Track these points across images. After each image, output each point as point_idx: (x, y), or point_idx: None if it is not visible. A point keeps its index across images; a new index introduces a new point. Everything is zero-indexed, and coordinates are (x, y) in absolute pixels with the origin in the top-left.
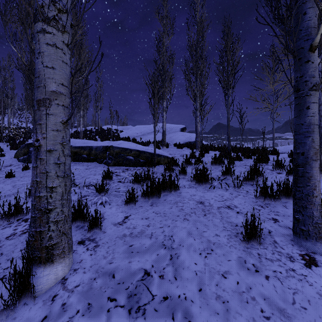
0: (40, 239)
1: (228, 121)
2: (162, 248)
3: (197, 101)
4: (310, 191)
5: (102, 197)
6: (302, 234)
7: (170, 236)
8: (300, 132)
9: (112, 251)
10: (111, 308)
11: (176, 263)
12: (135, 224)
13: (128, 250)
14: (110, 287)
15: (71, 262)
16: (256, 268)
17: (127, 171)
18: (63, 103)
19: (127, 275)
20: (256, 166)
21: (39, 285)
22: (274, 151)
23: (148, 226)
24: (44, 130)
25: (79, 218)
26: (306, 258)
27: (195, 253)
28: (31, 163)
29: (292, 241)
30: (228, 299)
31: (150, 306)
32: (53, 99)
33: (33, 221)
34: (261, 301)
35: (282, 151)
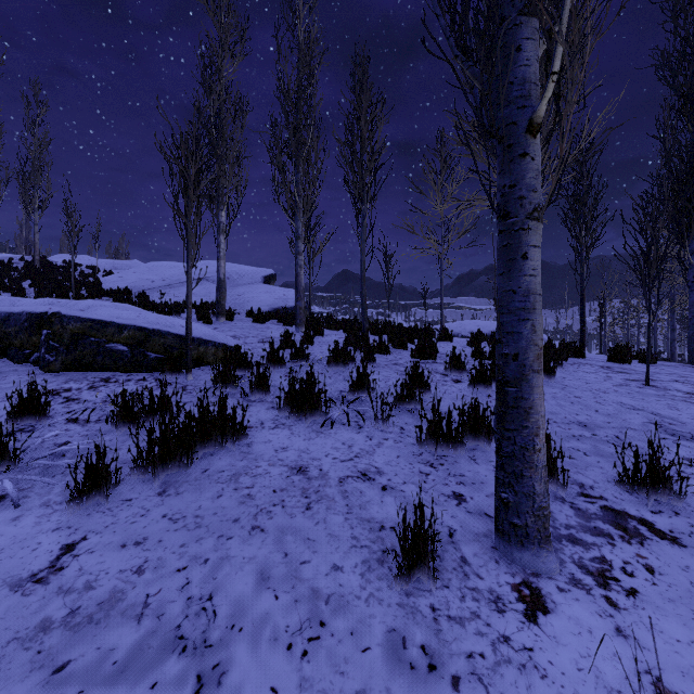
0: None
1: (363, 269)
2: (174, 654)
3: (299, 218)
4: (530, 439)
5: None
6: (515, 535)
7: (205, 599)
8: (510, 309)
9: None
10: None
11: None
12: (93, 572)
13: (45, 691)
14: None
15: None
16: (431, 657)
17: (105, 387)
18: None
19: None
20: (417, 369)
21: None
22: (446, 334)
23: (138, 573)
24: None
25: None
26: (526, 595)
27: (277, 647)
28: None
29: (495, 550)
30: None
31: None
32: None
33: None
34: None
35: (455, 331)
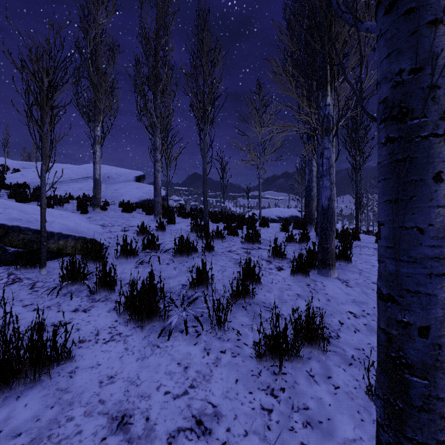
0: None
1: (205, 175)
2: None
3: (157, 134)
4: None
5: None
6: None
7: None
8: (413, 255)
9: None
10: None
11: None
12: None
13: None
14: None
15: None
16: None
17: None
18: None
19: None
20: (250, 264)
21: None
22: (264, 222)
23: None
24: None
25: None
26: None
27: None
28: None
29: None
30: None
31: None
32: None
33: None
34: None
35: (266, 215)
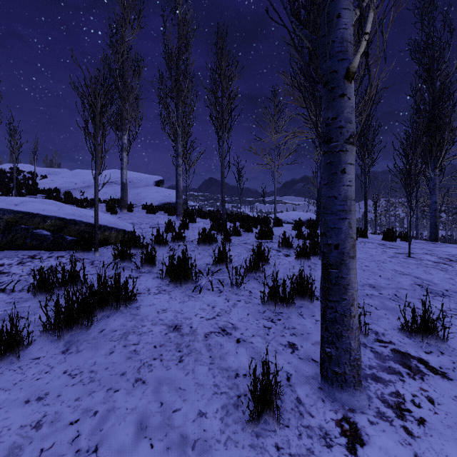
0: None
1: (223, 177)
2: None
3: (179, 142)
4: (347, 308)
5: None
6: (336, 380)
7: (91, 452)
8: (332, 210)
9: None
10: None
11: None
12: None
13: None
14: None
15: None
16: None
17: (31, 262)
18: None
19: None
20: (260, 248)
21: None
22: (278, 221)
23: (36, 427)
24: None
25: None
26: (346, 429)
27: None
28: None
29: (321, 390)
30: None
31: None
32: None
33: None
34: None
35: (282, 218)
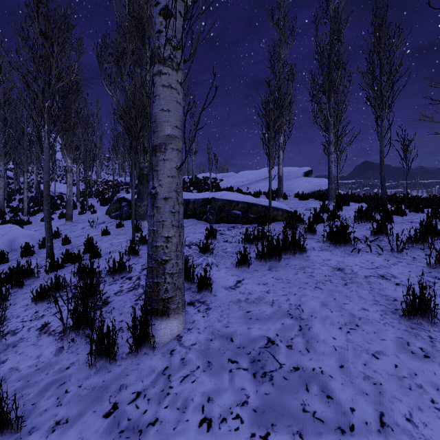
0: (157, 291)
1: (382, 156)
2: (288, 318)
3: (330, 131)
4: None
5: (207, 259)
6: None
7: (297, 305)
8: None
9: (227, 316)
10: (233, 369)
11: (307, 335)
12: (250, 289)
13: (245, 316)
14: (229, 349)
15: (184, 321)
16: (426, 353)
17: (234, 229)
18: (177, 147)
19: (247, 341)
20: (430, 221)
21: (157, 338)
22: None
23: (267, 293)
24: (160, 176)
25: (185, 278)
26: None
27: (333, 326)
28: (123, 220)
29: None
30: (381, 381)
31: (278, 373)
32: (168, 144)
33: (150, 271)
34: (432, 390)
35: None
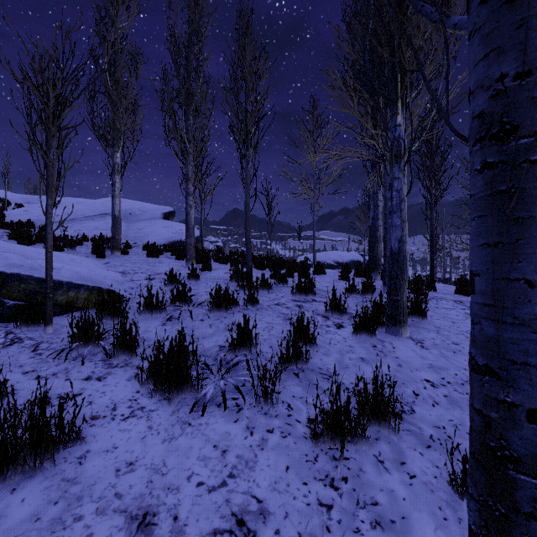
0: None
1: (247, 211)
2: None
3: (189, 162)
4: None
5: None
6: None
7: None
8: (519, 316)
9: None
10: None
11: None
12: None
13: None
14: None
15: None
16: None
17: None
18: None
19: None
20: (302, 320)
21: None
22: (319, 268)
23: None
24: None
25: None
26: None
27: None
28: None
29: None
30: None
31: None
32: None
33: None
34: None
35: (321, 259)
